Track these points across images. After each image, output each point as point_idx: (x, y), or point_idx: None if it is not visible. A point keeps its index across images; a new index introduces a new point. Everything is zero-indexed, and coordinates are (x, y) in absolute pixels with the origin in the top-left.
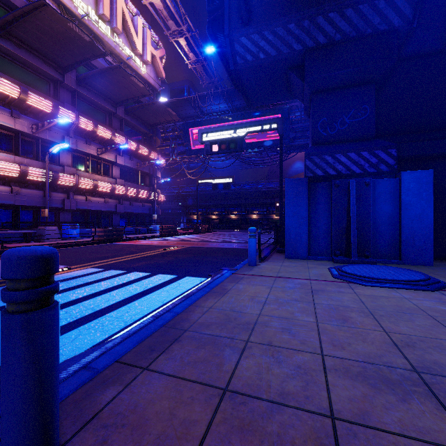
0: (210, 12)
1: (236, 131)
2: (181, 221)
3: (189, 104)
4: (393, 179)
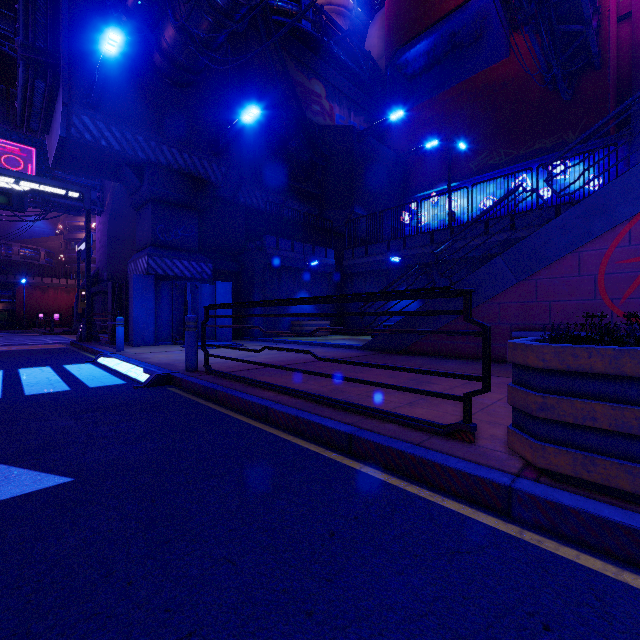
0: (24, 45)
1: (11, 180)
2: None
3: None
4: (212, 285)
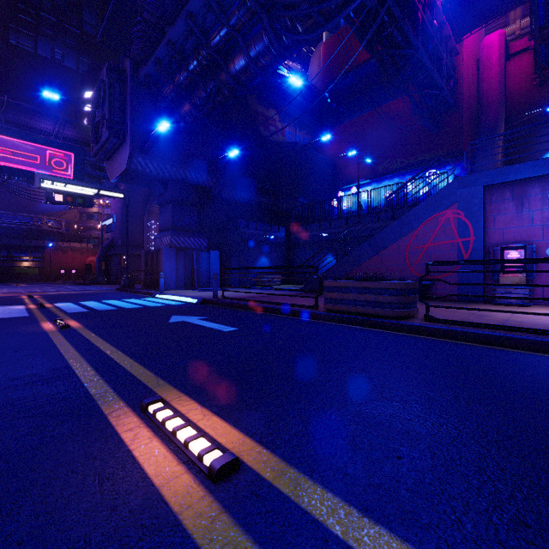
0: (108, 120)
1: (85, 189)
2: None
3: None
4: (207, 253)
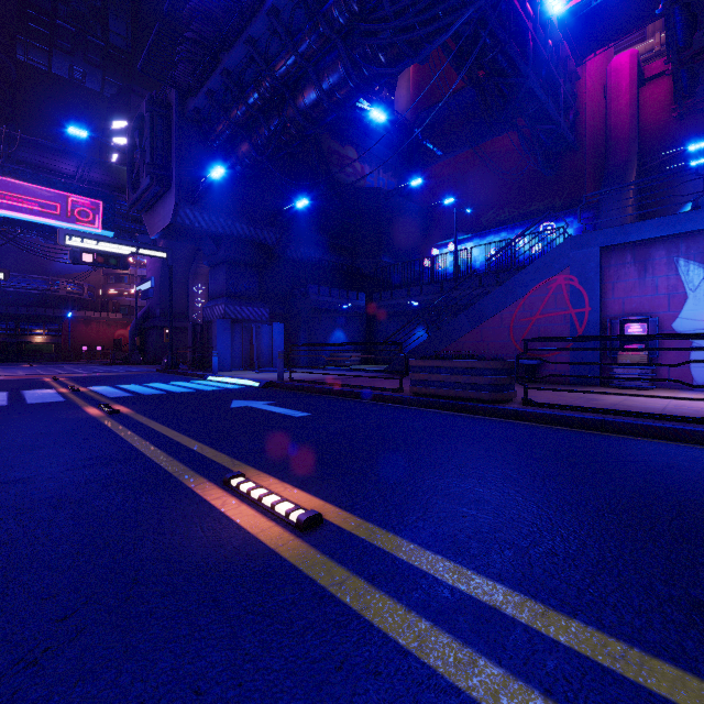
0: (150, 163)
1: (119, 247)
2: None
3: None
4: (269, 326)
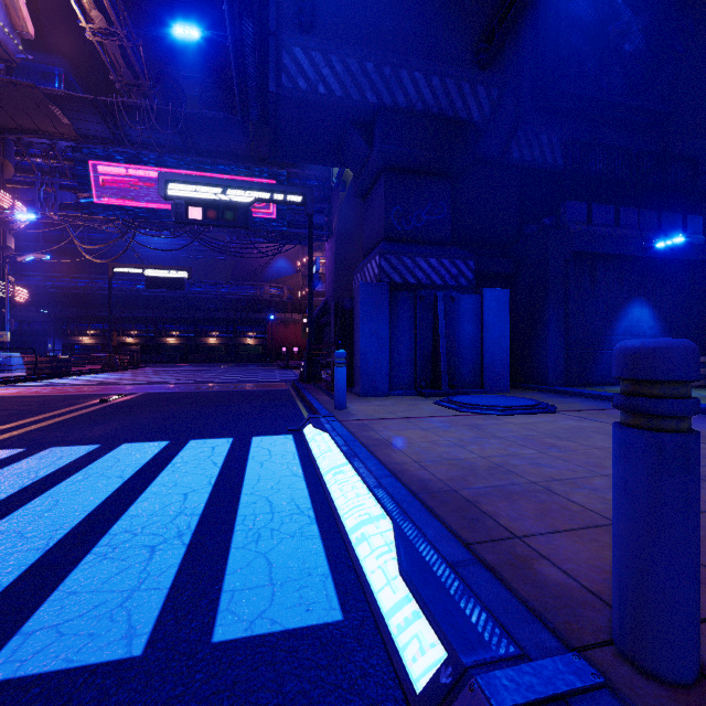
0: None
1: (237, 192)
2: (48, 347)
3: (98, 112)
4: (475, 296)
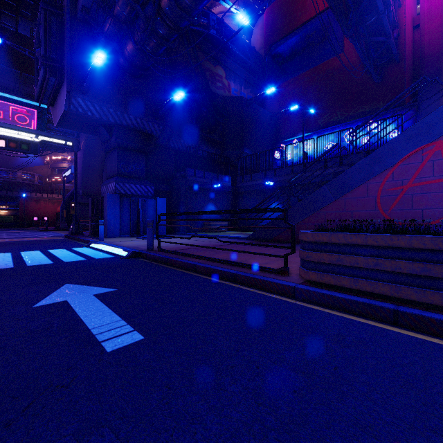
0: (44, 56)
1: (30, 135)
2: None
3: None
4: (154, 200)
